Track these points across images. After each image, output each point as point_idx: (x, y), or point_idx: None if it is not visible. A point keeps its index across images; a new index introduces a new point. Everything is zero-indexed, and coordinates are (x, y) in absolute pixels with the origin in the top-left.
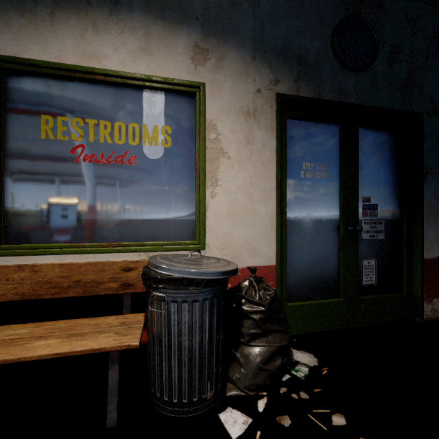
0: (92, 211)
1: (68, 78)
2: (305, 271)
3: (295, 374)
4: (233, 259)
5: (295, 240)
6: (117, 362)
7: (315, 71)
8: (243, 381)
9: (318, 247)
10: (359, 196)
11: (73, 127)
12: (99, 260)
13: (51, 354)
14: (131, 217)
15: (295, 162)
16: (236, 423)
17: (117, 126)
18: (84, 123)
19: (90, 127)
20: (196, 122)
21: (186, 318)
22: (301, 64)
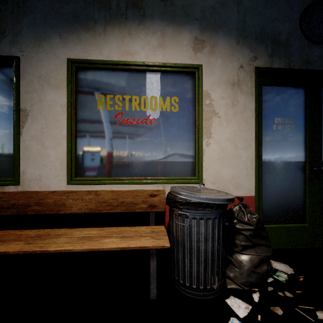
0: (127, 156)
1: (113, 69)
2: (277, 202)
3: (277, 278)
4: (222, 190)
5: (268, 177)
6: (155, 256)
7: (286, 47)
8: (239, 278)
9: (287, 183)
10: (322, 143)
11: (116, 101)
12: (133, 189)
13: (117, 247)
14: (152, 160)
15: (269, 118)
16: (240, 307)
17: (143, 99)
18: (123, 98)
19: (126, 101)
20: (196, 93)
21: (202, 230)
22: (274, 43)
